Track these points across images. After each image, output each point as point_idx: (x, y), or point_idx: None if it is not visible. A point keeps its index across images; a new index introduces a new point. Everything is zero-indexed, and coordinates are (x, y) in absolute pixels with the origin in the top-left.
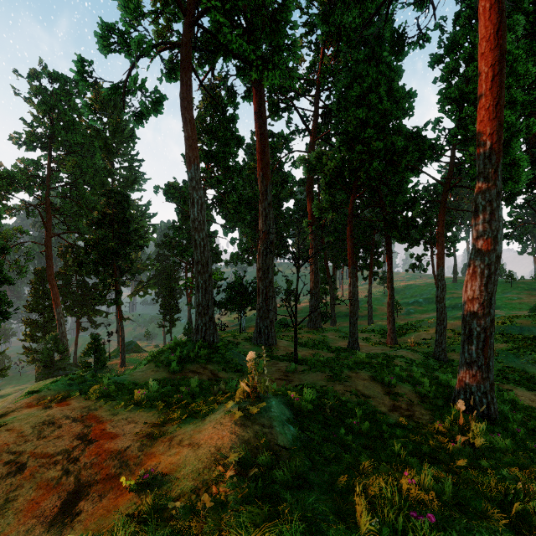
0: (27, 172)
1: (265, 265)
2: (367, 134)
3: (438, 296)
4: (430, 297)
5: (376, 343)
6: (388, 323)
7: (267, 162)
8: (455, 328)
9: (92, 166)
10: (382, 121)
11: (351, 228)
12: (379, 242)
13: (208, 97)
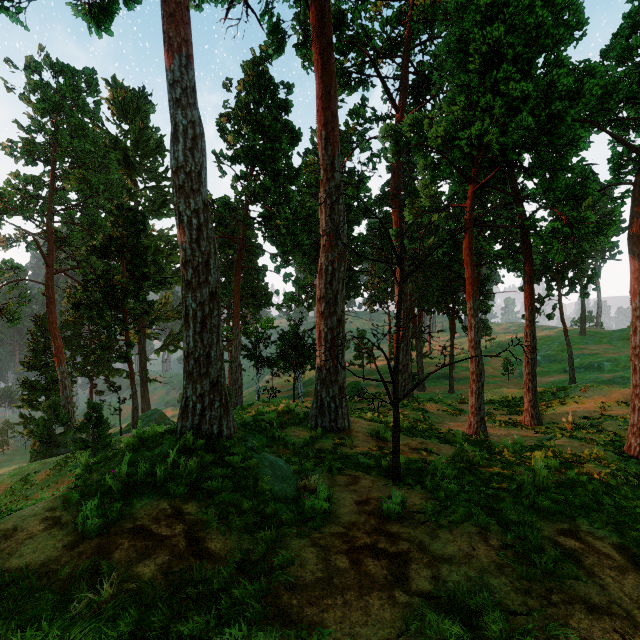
0: (25, 192)
1: (331, 292)
2: (502, 74)
3: (636, 345)
4: (550, 354)
5: (507, 423)
6: (525, 391)
7: (334, 113)
8: (628, 400)
9: (106, 182)
10: (526, 54)
11: (470, 236)
12: (489, 276)
13: (252, 76)
